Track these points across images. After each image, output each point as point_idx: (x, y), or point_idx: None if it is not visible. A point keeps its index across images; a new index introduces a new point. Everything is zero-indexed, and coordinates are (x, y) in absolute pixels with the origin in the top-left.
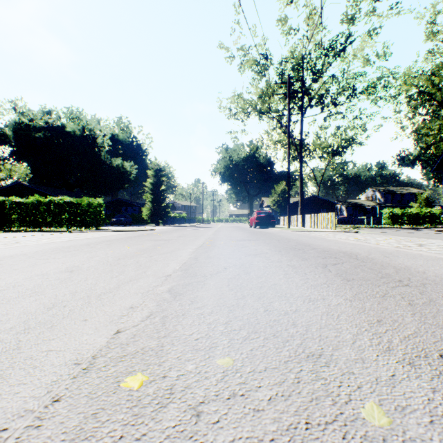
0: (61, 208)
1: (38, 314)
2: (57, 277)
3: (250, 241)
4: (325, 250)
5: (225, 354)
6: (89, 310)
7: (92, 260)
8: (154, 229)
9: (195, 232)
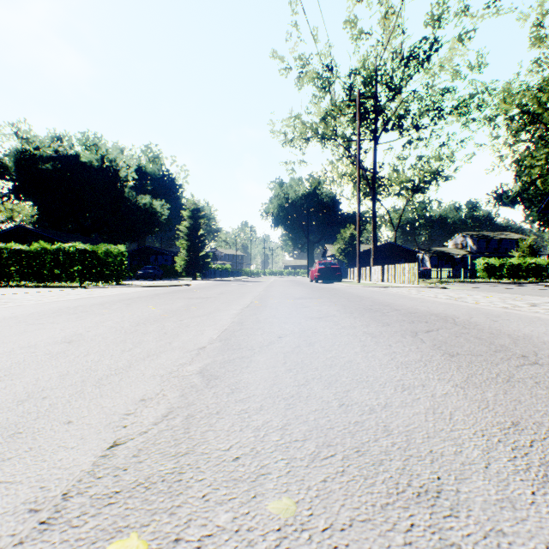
0: (73, 257)
1: (0, 412)
2: (47, 350)
3: (312, 299)
4: (411, 311)
5: (283, 489)
6: (79, 404)
7: (102, 326)
8: (190, 284)
9: (241, 288)
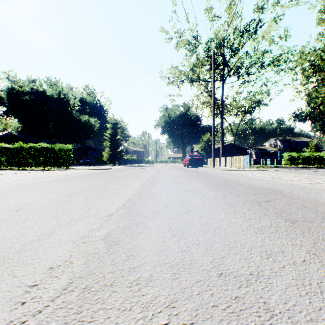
0: (39, 151)
1: None
2: None
3: (186, 178)
4: (251, 186)
5: None
6: None
7: (45, 197)
8: (111, 168)
9: (142, 171)
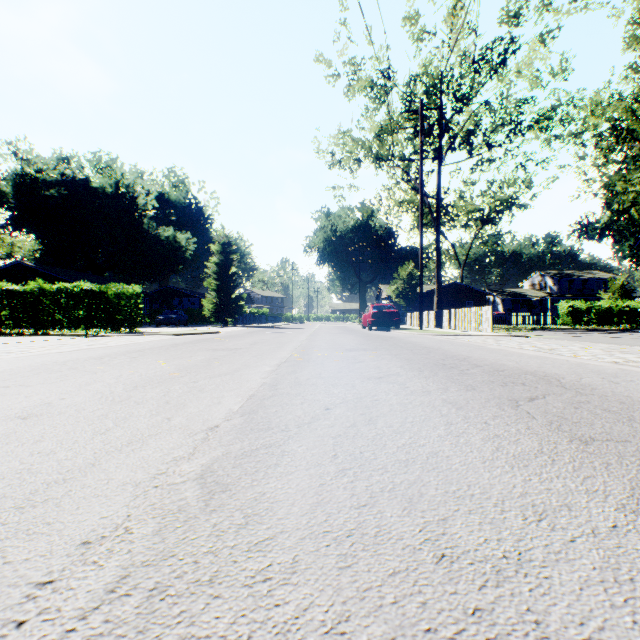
0: (77, 299)
1: None
2: None
3: (367, 351)
4: (497, 368)
5: None
6: None
7: (84, 390)
8: (218, 331)
9: (280, 337)
